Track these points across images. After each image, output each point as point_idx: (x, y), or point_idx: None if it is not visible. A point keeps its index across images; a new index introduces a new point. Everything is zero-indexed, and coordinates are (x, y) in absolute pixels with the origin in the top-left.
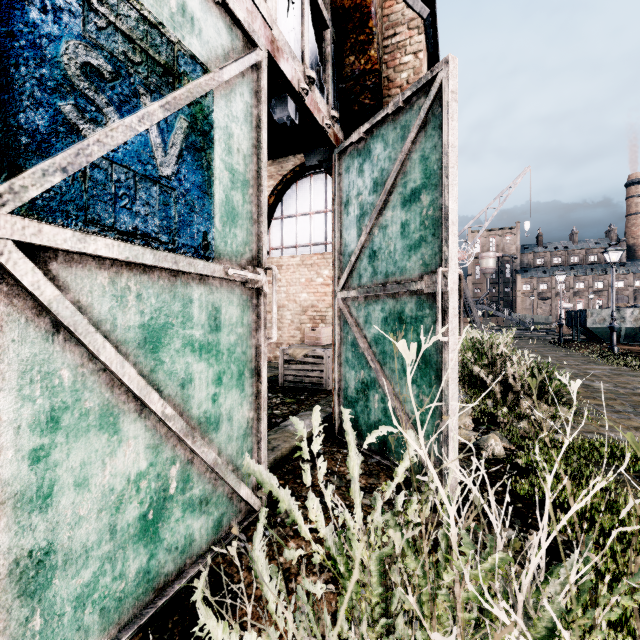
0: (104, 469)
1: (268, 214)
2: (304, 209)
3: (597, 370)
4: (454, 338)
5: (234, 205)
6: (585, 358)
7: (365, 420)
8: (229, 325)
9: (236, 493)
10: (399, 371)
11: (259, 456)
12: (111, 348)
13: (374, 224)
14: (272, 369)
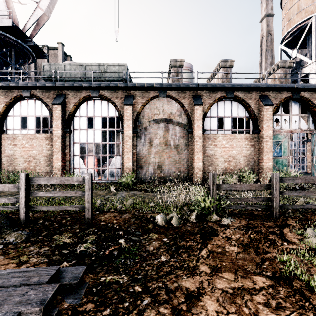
0: (273, 170)
1: None
2: None
3: None
4: None
5: (285, 151)
6: None
7: None
8: (284, 162)
9: None
10: (315, 169)
11: None
12: (273, 163)
13: (313, 147)
14: None
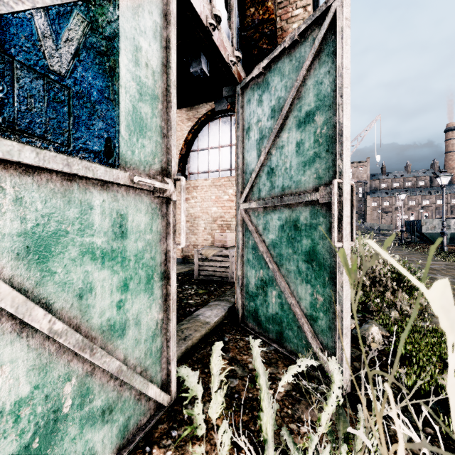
0: None
1: (187, 147)
2: (214, 144)
3: (435, 265)
4: (348, 244)
5: (142, 116)
6: (423, 256)
7: (264, 312)
8: (136, 232)
9: (144, 393)
10: (294, 272)
11: (168, 354)
12: None
13: (272, 145)
14: (190, 264)
